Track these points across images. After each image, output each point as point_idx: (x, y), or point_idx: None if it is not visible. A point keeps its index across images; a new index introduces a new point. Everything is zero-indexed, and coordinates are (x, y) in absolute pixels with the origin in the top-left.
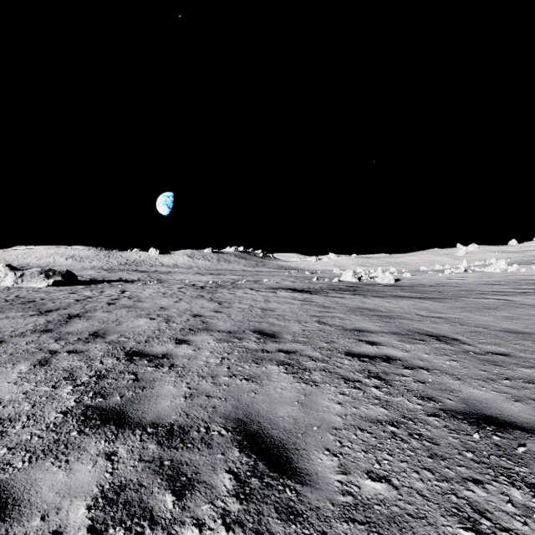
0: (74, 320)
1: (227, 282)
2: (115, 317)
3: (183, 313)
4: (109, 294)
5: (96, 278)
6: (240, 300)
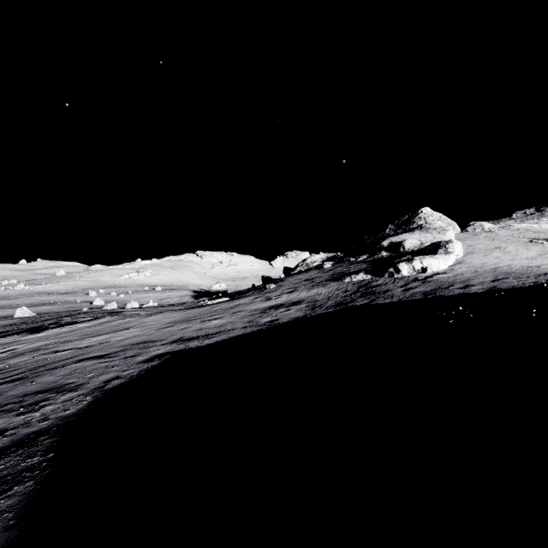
0: None
1: None
2: None
3: None
4: None
5: None
6: None
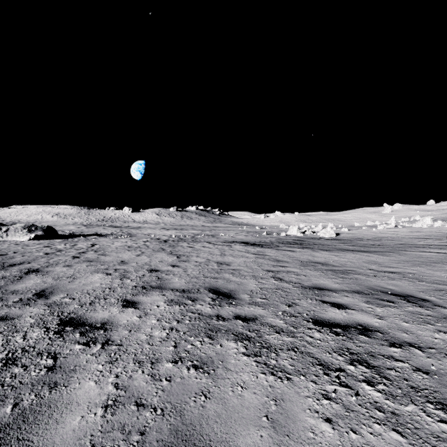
0: (30, 276)
1: (188, 236)
2: (73, 272)
3: (141, 268)
4: (79, 247)
5: (75, 233)
6: (198, 253)
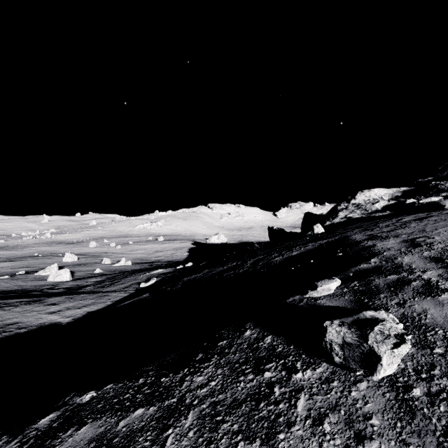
0: None
1: None
2: None
3: None
4: None
5: None
6: None
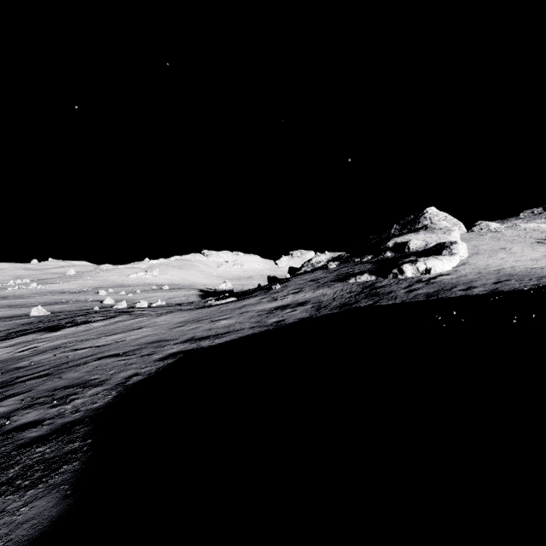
0: None
1: None
2: None
3: None
4: None
5: None
6: None
